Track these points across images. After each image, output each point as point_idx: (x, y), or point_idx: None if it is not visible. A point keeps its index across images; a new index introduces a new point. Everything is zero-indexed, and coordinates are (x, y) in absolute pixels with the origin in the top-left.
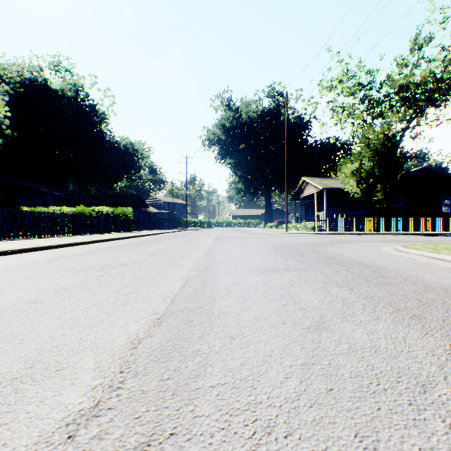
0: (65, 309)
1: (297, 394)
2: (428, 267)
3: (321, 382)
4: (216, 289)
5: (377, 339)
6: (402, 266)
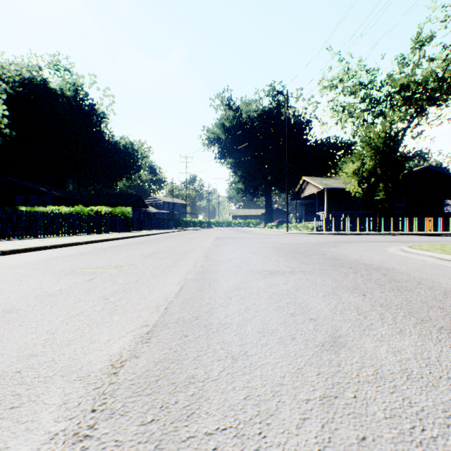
0: (43, 319)
1: (320, 448)
2: (441, 269)
3: (349, 427)
4: (215, 296)
5: (406, 360)
6: (413, 268)
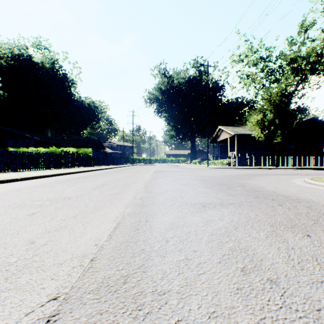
0: None
1: None
2: None
3: None
4: (151, 237)
5: None
6: None
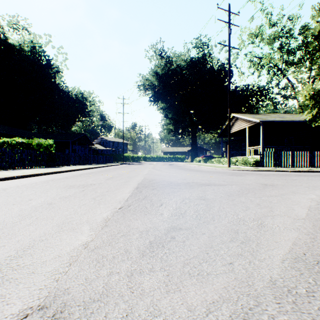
0: None
1: None
2: None
3: None
4: None
5: None
6: None
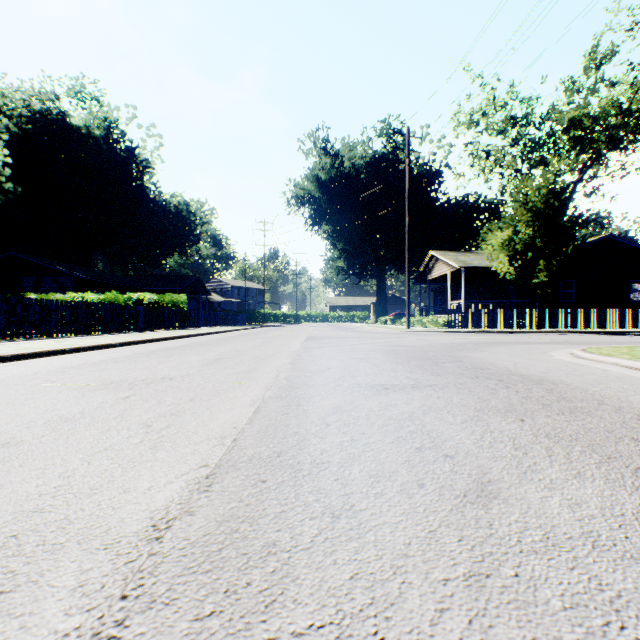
0: (54, 457)
1: None
2: (630, 383)
3: (511, 623)
4: (306, 421)
5: (590, 518)
6: (590, 382)
